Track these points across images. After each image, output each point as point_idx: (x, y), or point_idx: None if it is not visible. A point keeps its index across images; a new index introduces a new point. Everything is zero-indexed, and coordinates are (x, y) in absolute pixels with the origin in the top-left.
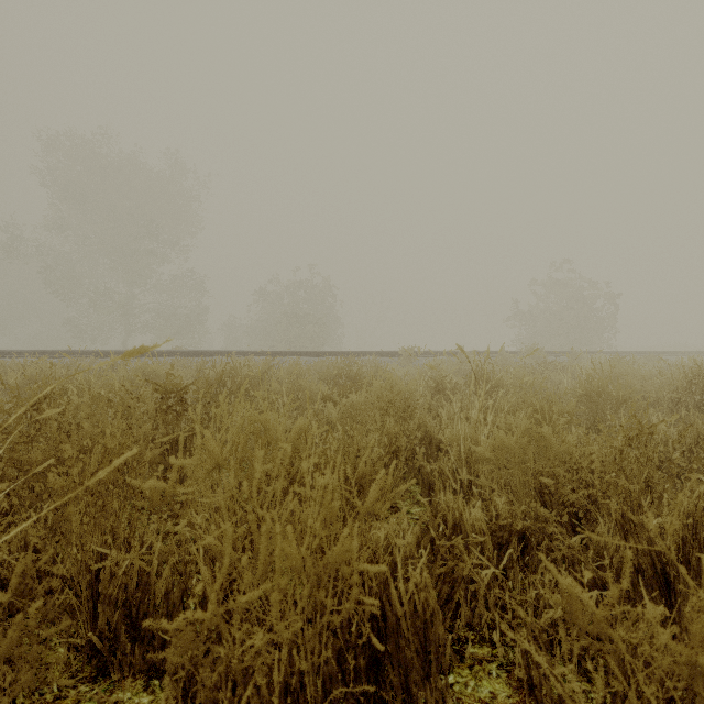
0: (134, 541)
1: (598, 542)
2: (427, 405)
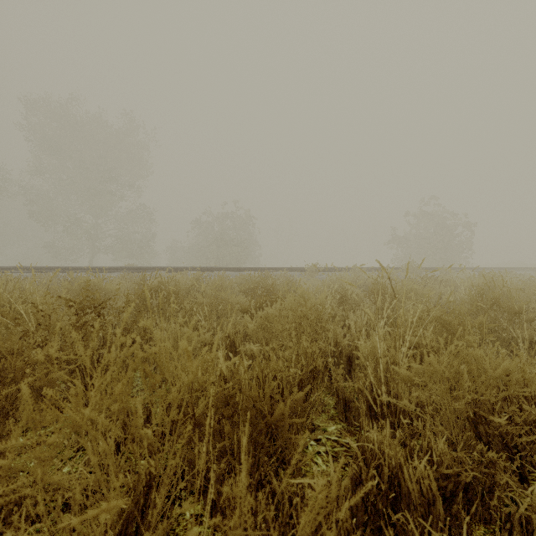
0: None
1: None
2: (338, 318)
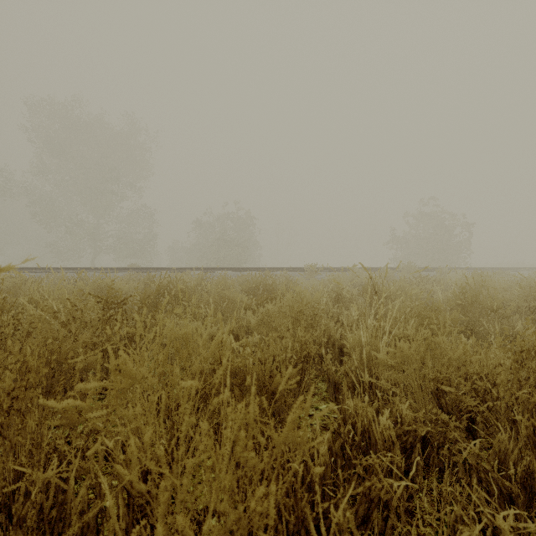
0: (53, 457)
1: (499, 449)
2: (331, 313)
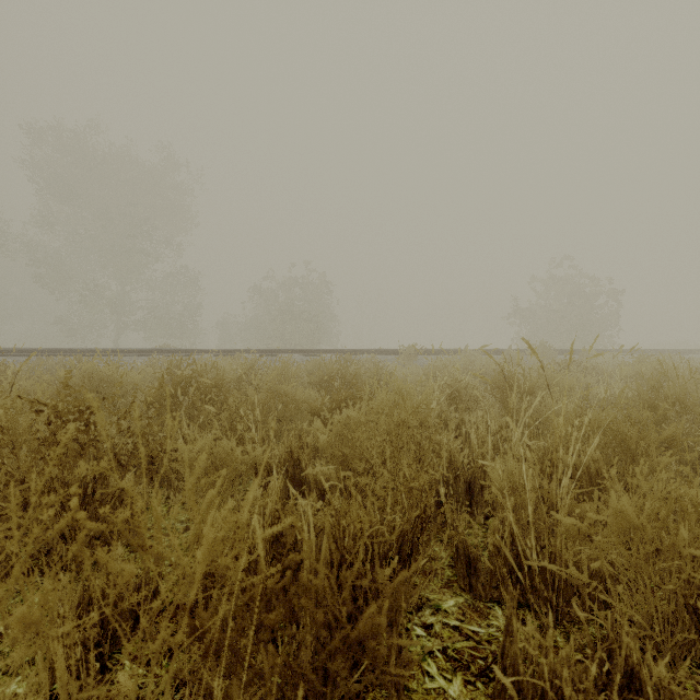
0: None
1: None
2: (452, 425)
